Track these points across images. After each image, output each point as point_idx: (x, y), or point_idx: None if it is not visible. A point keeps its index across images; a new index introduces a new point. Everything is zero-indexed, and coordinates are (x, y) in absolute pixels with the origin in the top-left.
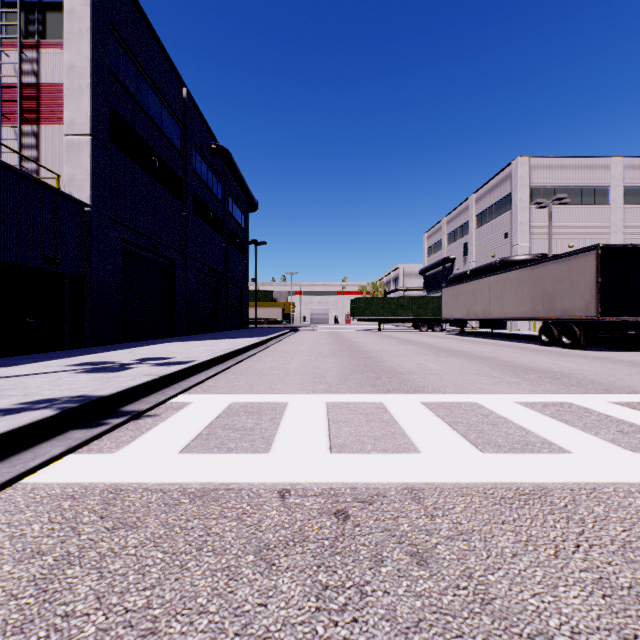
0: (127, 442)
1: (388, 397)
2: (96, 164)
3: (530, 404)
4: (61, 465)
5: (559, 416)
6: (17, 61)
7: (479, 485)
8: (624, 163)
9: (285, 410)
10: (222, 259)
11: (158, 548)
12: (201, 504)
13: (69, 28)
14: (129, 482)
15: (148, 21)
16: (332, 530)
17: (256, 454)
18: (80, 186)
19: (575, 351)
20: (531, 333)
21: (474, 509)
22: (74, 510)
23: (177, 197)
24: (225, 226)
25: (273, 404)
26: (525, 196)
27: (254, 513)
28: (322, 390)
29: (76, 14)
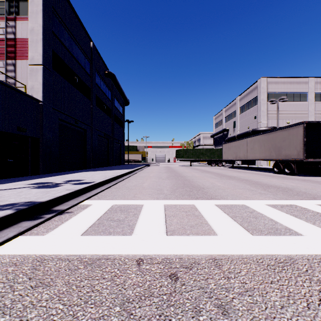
0: (53, 228)
1: (197, 201)
2: (45, 80)
3: (274, 206)
4: (13, 243)
5: (291, 213)
6: (4, 27)
7: (253, 256)
8: (315, 80)
9: (142, 209)
10: (111, 129)
11: (60, 301)
12: (90, 269)
13: (31, 9)
14: (50, 254)
15: (72, 7)
16: (168, 288)
17: (124, 236)
18: (37, 91)
19: (292, 176)
20: (268, 167)
21: (252, 273)
22: (14, 273)
23: (87, 97)
24: (112, 113)
25: (135, 205)
26: (265, 97)
27: (121, 275)
28: (162, 197)
29: (35, 2)
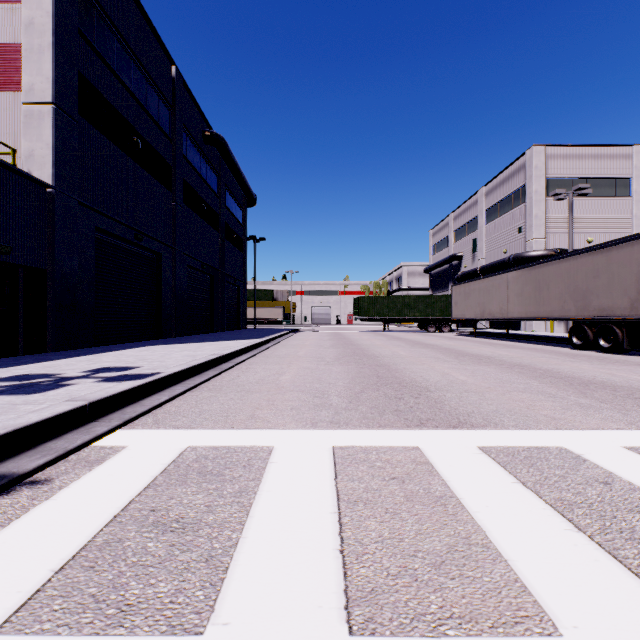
0: None
1: (425, 436)
2: (60, 138)
3: None
4: None
5: None
6: None
7: None
8: None
9: (266, 468)
10: (217, 255)
11: None
12: None
13: None
14: None
15: None
16: None
17: (173, 638)
18: (40, 163)
19: (618, 356)
20: (550, 334)
21: None
22: None
23: (165, 185)
24: (220, 220)
25: (249, 452)
26: (541, 187)
27: None
28: (325, 421)
29: None
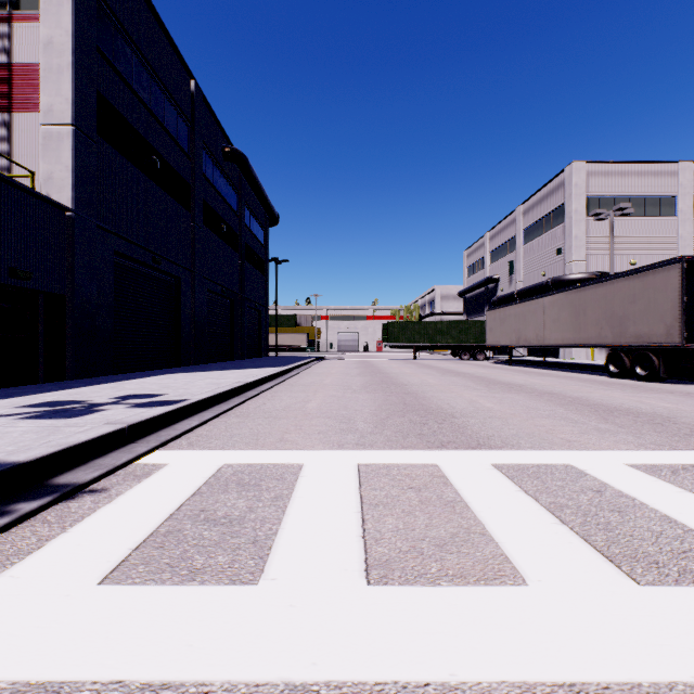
0: (25, 553)
1: (444, 455)
2: (79, 160)
3: (652, 469)
4: None
5: None
6: None
7: None
8: (693, 169)
9: (297, 480)
10: (238, 278)
11: None
12: None
13: None
14: None
15: None
16: None
17: (235, 586)
18: (59, 186)
19: (654, 384)
20: (590, 362)
21: None
22: None
23: (183, 205)
24: (241, 241)
25: (281, 468)
26: (581, 206)
27: None
28: (351, 443)
29: None
